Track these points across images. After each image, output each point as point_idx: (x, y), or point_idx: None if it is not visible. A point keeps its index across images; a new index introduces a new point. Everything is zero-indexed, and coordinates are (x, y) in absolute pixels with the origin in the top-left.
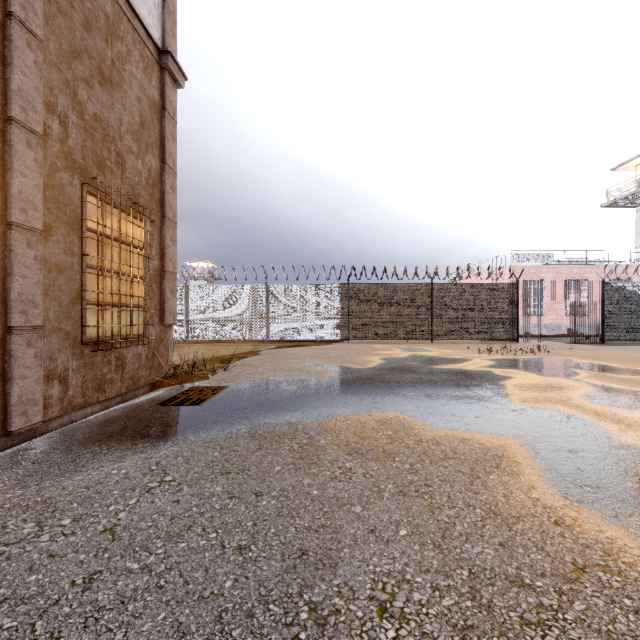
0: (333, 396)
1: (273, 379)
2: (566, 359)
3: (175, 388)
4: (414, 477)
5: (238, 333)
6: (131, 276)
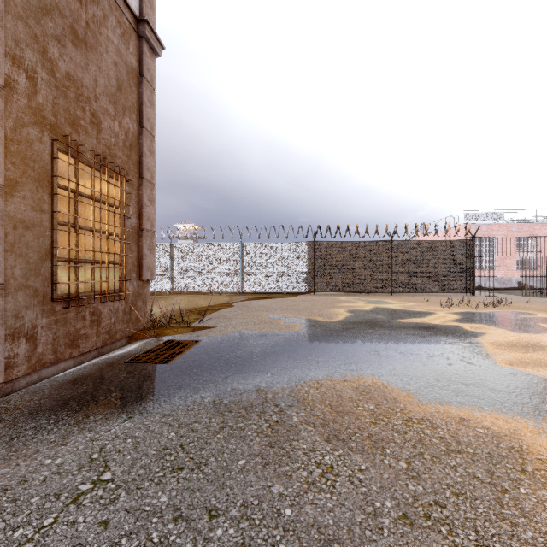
0: (304, 354)
1: (244, 333)
2: (530, 313)
3: (150, 342)
4: (417, 486)
5: (216, 286)
6: (106, 233)
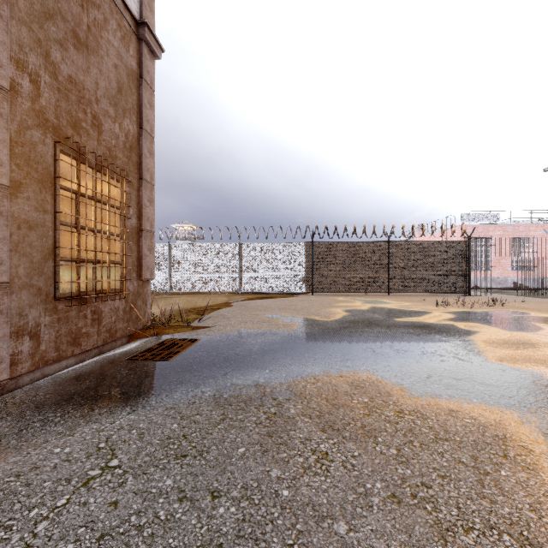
0: (301, 351)
1: (243, 332)
2: (523, 312)
3: (150, 340)
4: (406, 470)
5: (214, 286)
6: (107, 233)
